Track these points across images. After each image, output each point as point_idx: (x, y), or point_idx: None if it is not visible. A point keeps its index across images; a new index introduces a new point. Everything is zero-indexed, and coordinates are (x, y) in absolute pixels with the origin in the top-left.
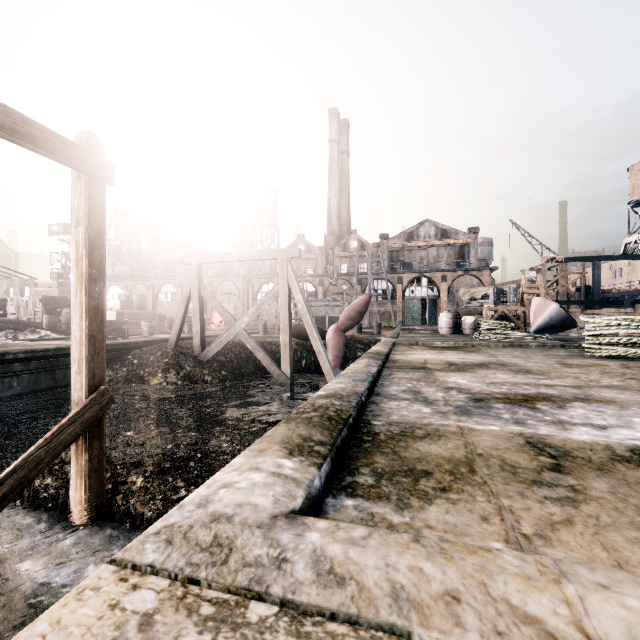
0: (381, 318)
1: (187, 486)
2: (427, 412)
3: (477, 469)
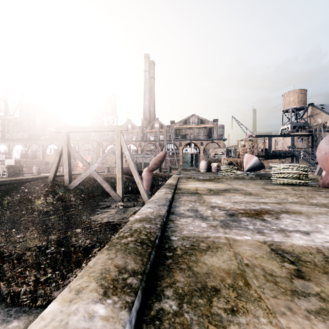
0: (171, 163)
1: (53, 272)
2: (204, 226)
3: (250, 281)
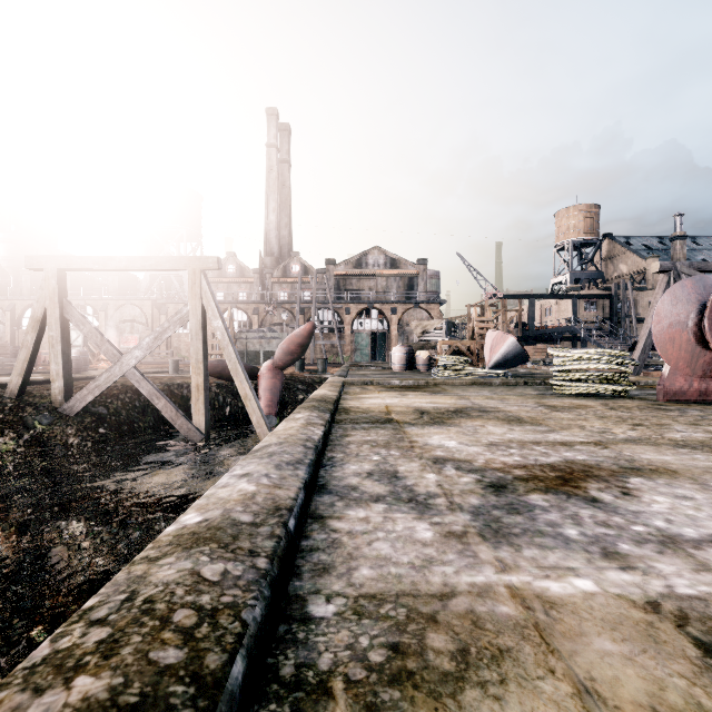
0: (327, 353)
1: None
2: (428, 539)
3: None
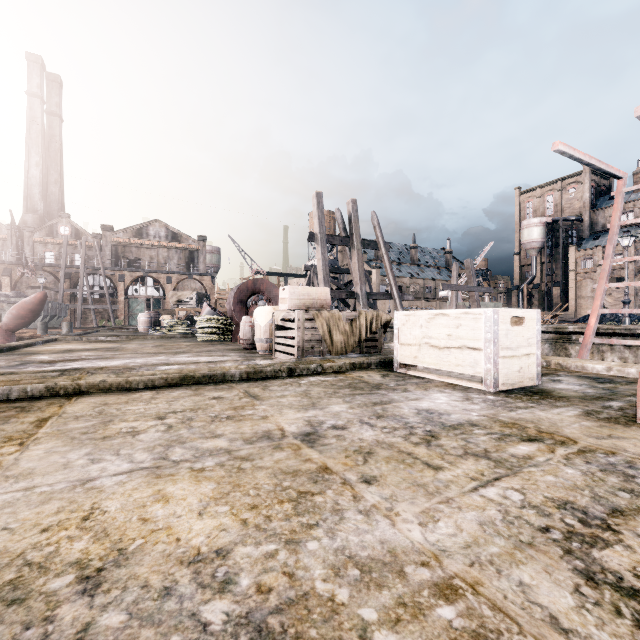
0: (98, 317)
1: None
2: None
3: None
